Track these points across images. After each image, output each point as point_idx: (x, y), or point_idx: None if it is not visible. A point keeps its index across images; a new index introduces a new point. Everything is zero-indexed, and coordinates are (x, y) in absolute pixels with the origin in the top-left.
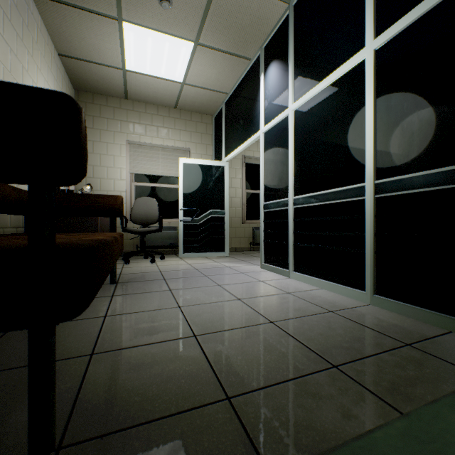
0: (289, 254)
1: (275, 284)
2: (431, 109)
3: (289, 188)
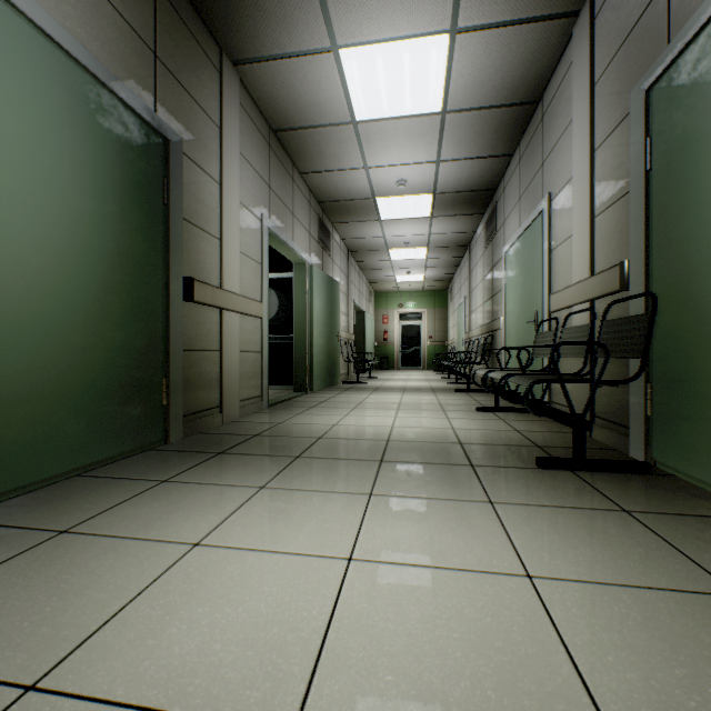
0: None
1: None
2: (283, 313)
3: None
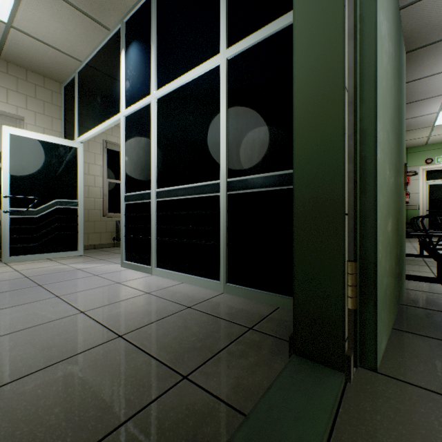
0: (152, 249)
1: (135, 285)
2: (266, 122)
3: (152, 180)
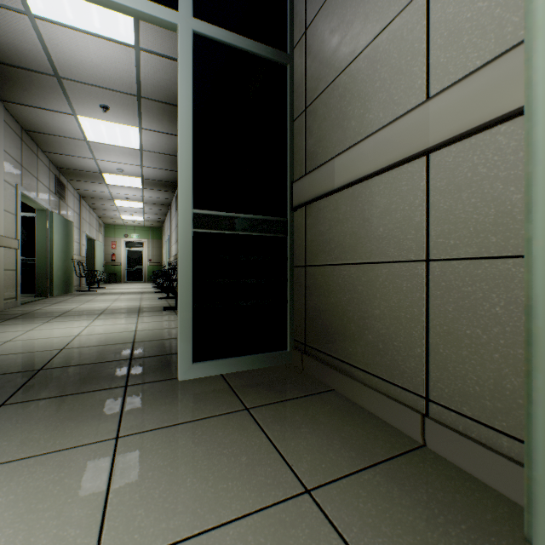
0: None
1: None
2: (24, 241)
3: None
